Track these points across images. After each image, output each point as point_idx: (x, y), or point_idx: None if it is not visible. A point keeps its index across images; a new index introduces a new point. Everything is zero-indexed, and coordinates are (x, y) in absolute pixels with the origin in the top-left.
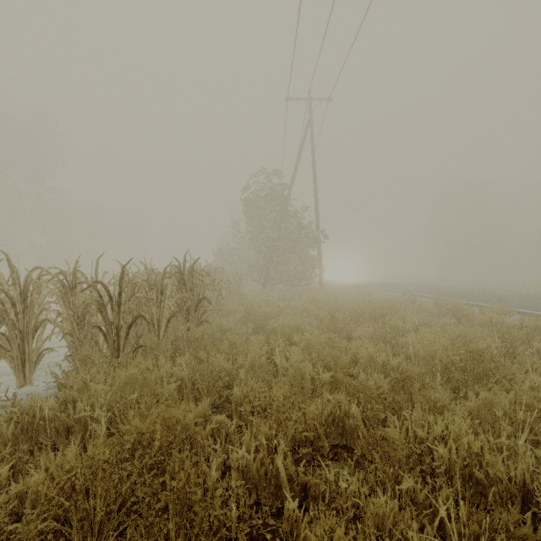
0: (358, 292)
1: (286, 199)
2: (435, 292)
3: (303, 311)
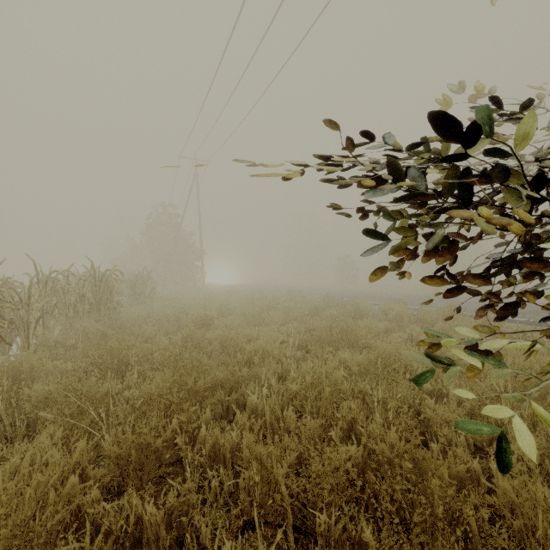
0: (227, 289)
1: (180, 226)
2: (271, 288)
3: (195, 296)
